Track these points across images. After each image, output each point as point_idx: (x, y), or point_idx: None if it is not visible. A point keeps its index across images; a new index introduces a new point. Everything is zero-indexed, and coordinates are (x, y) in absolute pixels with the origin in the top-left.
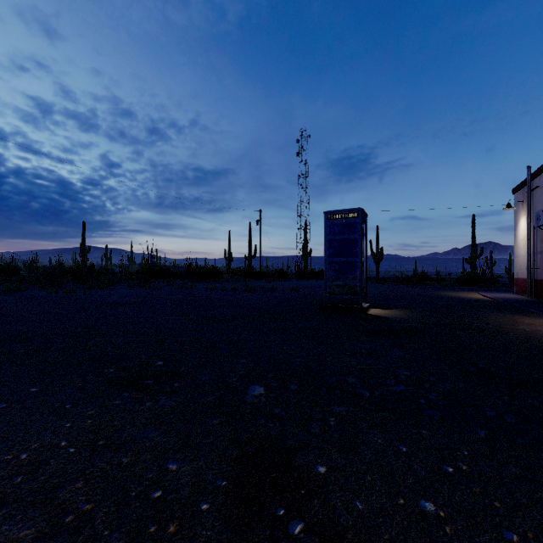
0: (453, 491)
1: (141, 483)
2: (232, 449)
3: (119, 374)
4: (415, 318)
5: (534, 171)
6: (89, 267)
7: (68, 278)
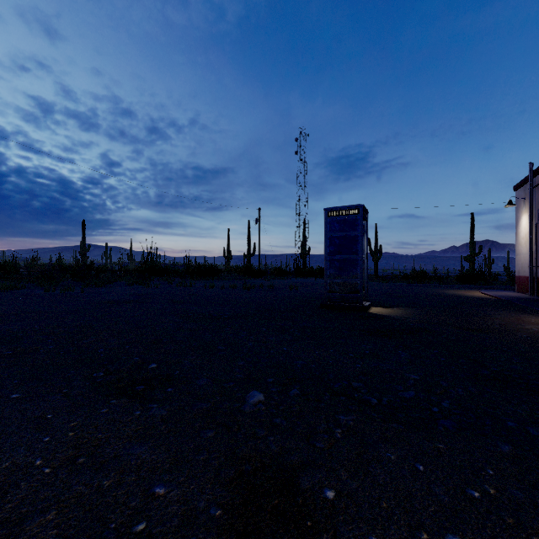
0: (483, 522)
1: (122, 512)
2: (229, 468)
3: (109, 378)
4: (418, 317)
5: (537, 168)
6: (88, 265)
7: (67, 276)
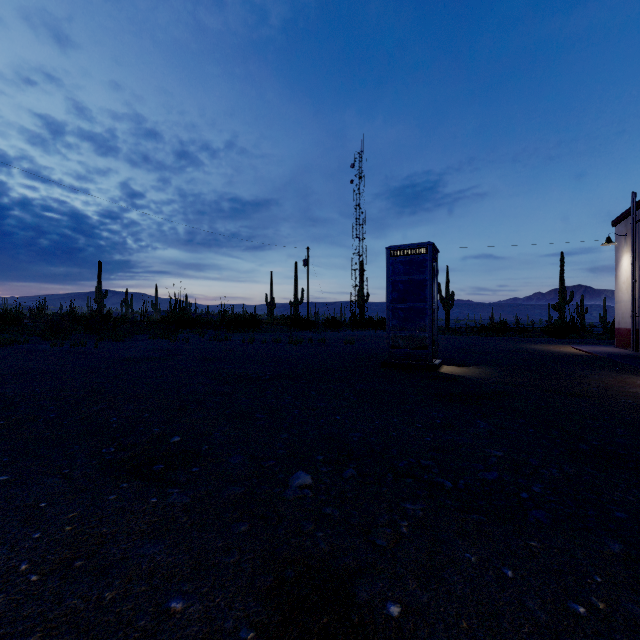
0: None
1: (127, 635)
2: (265, 574)
3: (121, 455)
4: (499, 378)
5: None
6: (104, 315)
7: (79, 328)
